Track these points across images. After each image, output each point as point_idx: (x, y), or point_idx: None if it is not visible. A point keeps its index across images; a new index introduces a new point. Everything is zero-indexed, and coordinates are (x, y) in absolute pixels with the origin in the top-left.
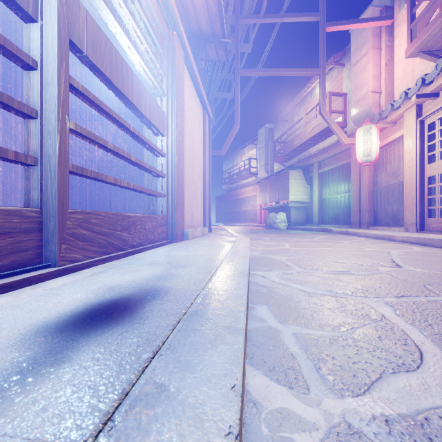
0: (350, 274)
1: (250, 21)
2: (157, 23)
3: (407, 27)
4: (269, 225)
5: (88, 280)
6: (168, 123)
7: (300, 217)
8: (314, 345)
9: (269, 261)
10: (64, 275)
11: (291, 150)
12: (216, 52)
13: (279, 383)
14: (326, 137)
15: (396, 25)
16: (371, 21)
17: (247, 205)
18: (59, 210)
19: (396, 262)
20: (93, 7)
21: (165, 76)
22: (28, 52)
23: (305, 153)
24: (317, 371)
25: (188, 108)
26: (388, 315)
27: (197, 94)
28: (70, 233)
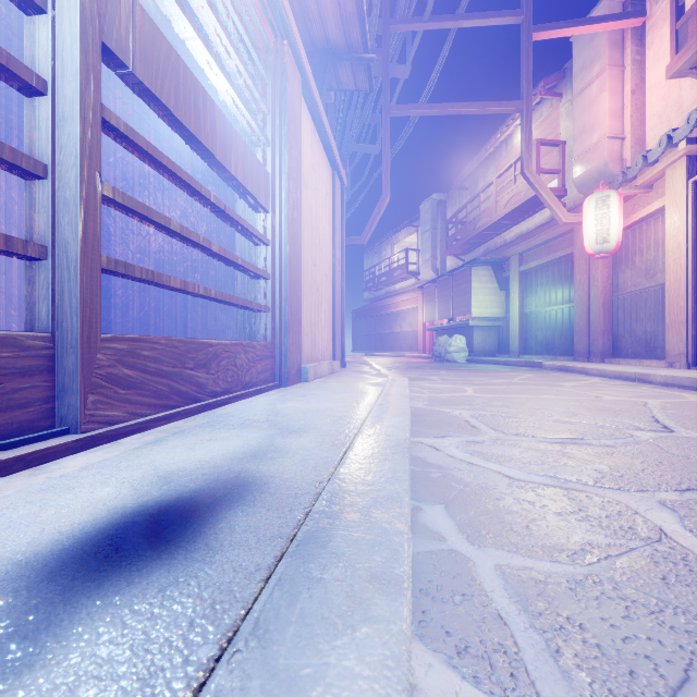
0: (585, 444)
1: (408, 27)
2: (257, 26)
3: (671, 27)
4: (438, 356)
5: (129, 457)
6: (275, 191)
7: (488, 344)
8: (540, 595)
9: (442, 418)
10: (91, 447)
11: (473, 236)
12: (353, 75)
13: (480, 688)
14: (531, 212)
15: (649, 27)
16: (607, 21)
17: (403, 324)
18: (84, 337)
19: (661, 421)
20: (154, 5)
21: (269, 113)
22: (31, 65)
23: (497, 240)
24: (554, 660)
25: (307, 167)
26: (671, 530)
27: (322, 145)
28: (103, 374)
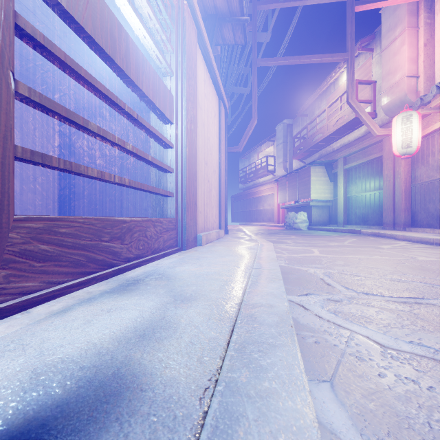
0: (429, 304)
1: (269, 6)
2: None
3: None
4: (288, 225)
5: (23, 335)
6: (177, 109)
7: (322, 217)
8: None
9: (302, 276)
10: None
11: (311, 146)
12: (233, 33)
13: None
14: (351, 130)
15: None
16: None
17: (264, 204)
18: None
19: None
20: None
21: (173, 52)
22: None
23: (327, 148)
24: None
25: (201, 95)
26: None
27: (211, 81)
28: (16, 251)
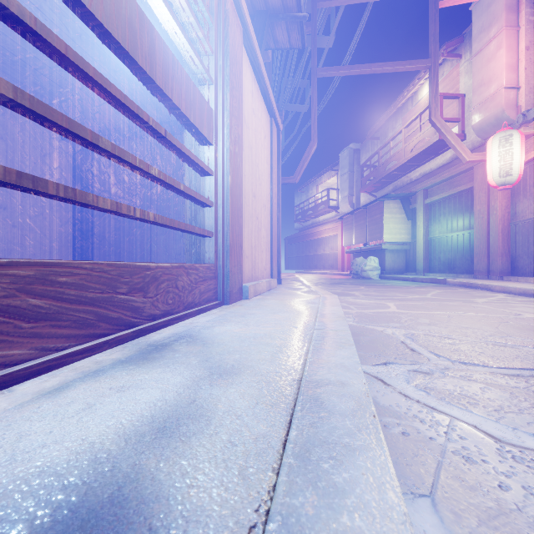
0: None
1: (332, 3)
2: None
3: None
4: (356, 273)
5: None
6: (218, 126)
7: (397, 263)
8: None
9: (377, 339)
10: None
11: (384, 176)
12: (288, 34)
13: None
14: (434, 155)
15: None
16: None
17: (325, 247)
18: None
19: None
20: None
21: (212, 54)
22: None
23: (404, 179)
24: None
25: (248, 110)
26: None
27: (261, 94)
28: None
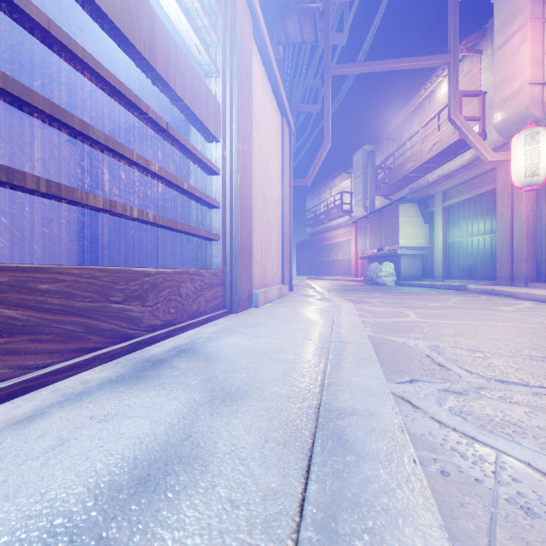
0: None
1: None
2: None
3: None
4: (370, 280)
5: None
6: (225, 122)
7: (414, 269)
8: None
9: (399, 351)
10: None
11: (400, 178)
12: (300, 28)
13: None
14: (453, 156)
15: None
16: None
17: (338, 253)
18: None
19: None
20: None
21: (219, 44)
22: None
23: (420, 181)
24: None
25: (258, 107)
26: None
27: (272, 91)
28: None
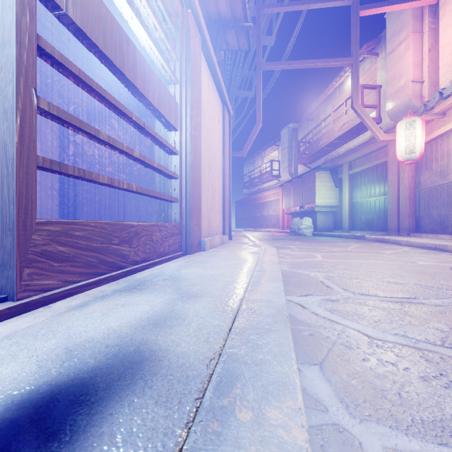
0: (419, 303)
1: (273, 10)
2: None
3: None
4: (293, 231)
5: (50, 324)
6: (182, 116)
7: (327, 223)
8: None
9: (303, 279)
10: (25, 312)
11: (317, 151)
12: (237, 39)
13: None
14: (357, 134)
15: (441, 4)
16: (412, 1)
17: (269, 210)
18: (19, 221)
19: None
20: None
21: (178, 60)
22: None
23: (333, 153)
24: None
25: (205, 101)
26: None
27: (215, 87)
28: (38, 251)
